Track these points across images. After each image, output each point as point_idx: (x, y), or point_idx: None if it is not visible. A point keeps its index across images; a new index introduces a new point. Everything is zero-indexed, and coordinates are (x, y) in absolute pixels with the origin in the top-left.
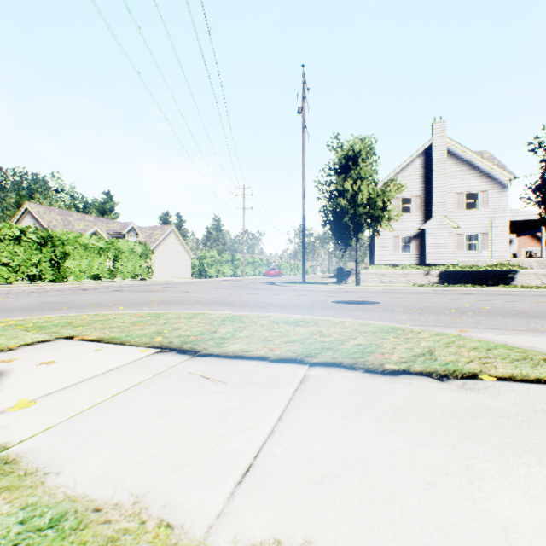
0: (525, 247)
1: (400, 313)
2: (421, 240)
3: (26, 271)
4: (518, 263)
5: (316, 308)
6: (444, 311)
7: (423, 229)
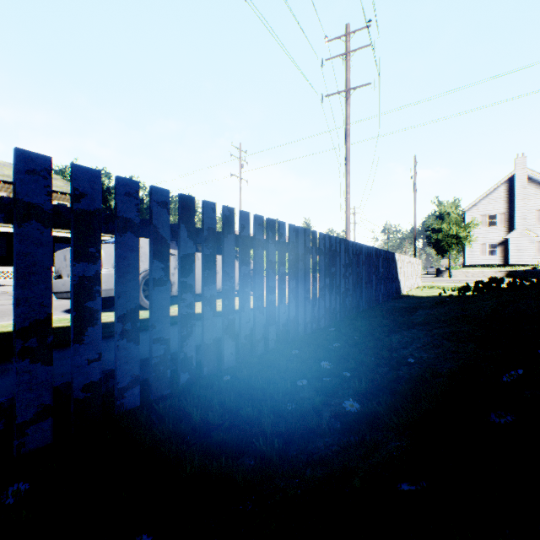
0: None
1: None
2: (505, 246)
3: None
4: None
5: None
6: None
7: (506, 238)
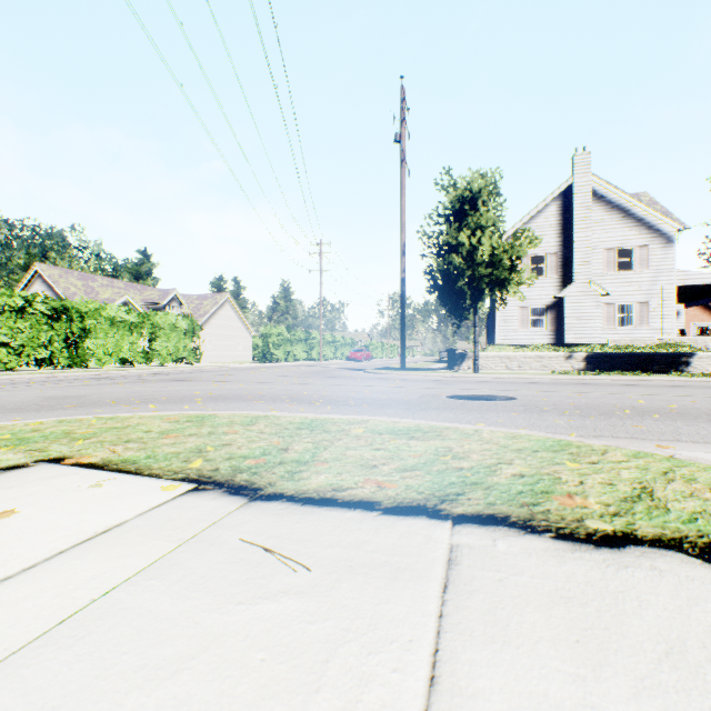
0: (695, 322)
1: (553, 415)
2: (557, 311)
3: (33, 354)
4: (689, 342)
5: (428, 407)
6: (616, 412)
7: (561, 297)
